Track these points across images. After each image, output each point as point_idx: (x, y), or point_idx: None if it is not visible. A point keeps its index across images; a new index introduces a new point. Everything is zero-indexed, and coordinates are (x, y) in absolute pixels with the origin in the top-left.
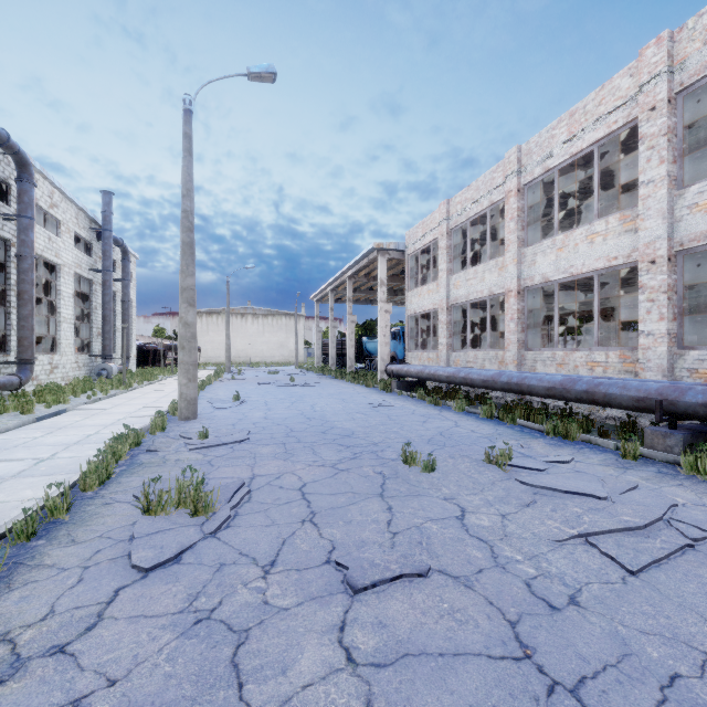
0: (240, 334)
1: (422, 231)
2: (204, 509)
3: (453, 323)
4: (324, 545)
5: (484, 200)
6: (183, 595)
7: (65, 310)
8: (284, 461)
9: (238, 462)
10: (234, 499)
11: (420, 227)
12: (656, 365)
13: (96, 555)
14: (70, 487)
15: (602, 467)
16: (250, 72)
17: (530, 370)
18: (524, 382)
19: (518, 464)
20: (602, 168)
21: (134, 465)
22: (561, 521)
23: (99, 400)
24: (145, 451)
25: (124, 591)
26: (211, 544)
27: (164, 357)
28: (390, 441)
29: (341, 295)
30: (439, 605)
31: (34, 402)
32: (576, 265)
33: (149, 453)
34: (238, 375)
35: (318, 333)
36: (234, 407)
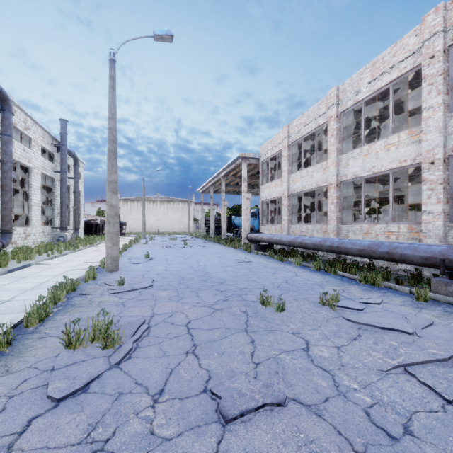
0: (152, 213)
1: (271, 145)
2: (113, 343)
3: (292, 206)
4: (202, 374)
5: (313, 124)
6: (84, 425)
7: (35, 198)
8: (176, 302)
9: (143, 303)
10: (136, 334)
11: (269, 142)
12: (435, 234)
13: (22, 384)
14: (16, 324)
15: (403, 307)
16: (155, 34)
17: (345, 237)
18: (342, 246)
19: (343, 305)
20: (393, 101)
21: (68, 306)
22: (383, 353)
23: (55, 257)
24: (78, 295)
25: (36, 421)
26: (114, 373)
27: (102, 228)
28: (251, 287)
29: (218, 188)
30: (296, 436)
31: (10, 259)
32: (377, 166)
33: (81, 296)
34: (150, 240)
35: (203, 213)
36: (145, 262)
